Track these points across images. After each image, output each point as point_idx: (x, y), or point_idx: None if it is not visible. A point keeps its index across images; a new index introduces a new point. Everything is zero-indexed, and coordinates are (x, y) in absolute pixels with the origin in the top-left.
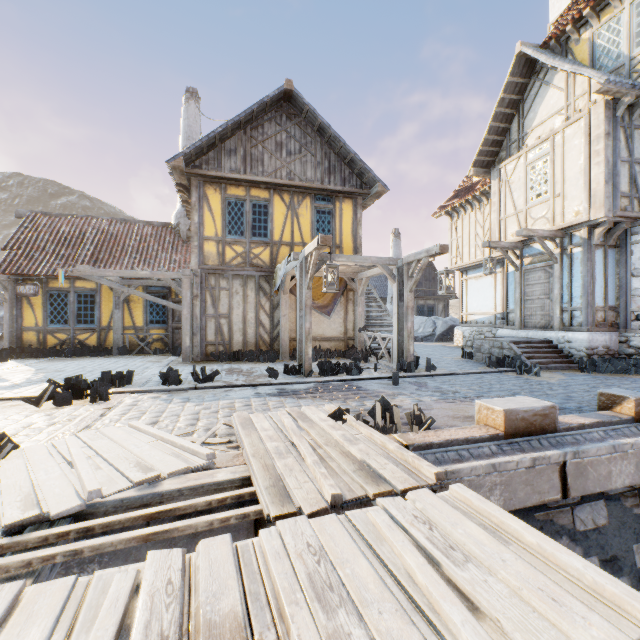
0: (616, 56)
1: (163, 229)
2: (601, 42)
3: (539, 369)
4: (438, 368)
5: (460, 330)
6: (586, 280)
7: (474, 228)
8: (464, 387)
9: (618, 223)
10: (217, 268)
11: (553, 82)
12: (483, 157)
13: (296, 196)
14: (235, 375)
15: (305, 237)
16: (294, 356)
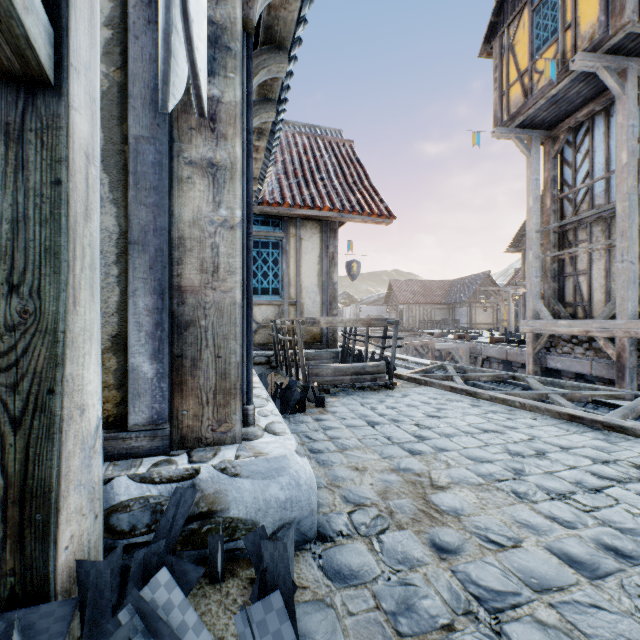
0: None
1: None
2: None
3: None
4: None
5: None
6: None
7: None
8: None
9: None
10: None
11: None
12: None
13: None
14: None
15: None
16: None
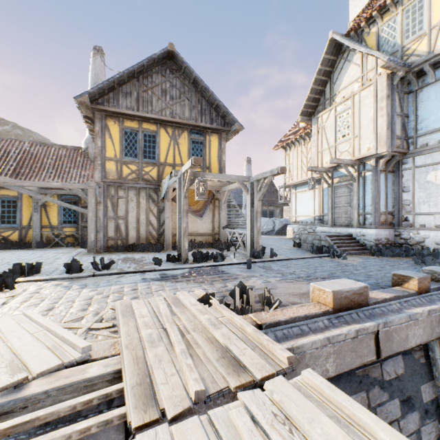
0: (393, 44)
1: (75, 151)
2: (383, 35)
3: (346, 255)
4: (278, 255)
5: (291, 227)
6: (374, 194)
7: (301, 158)
8: (297, 269)
9: (394, 156)
10: (116, 181)
11: (353, 60)
12: (307, 109)
13: (177, 130)
14: (128, 263)
15: (184, 160)
16: (175, 247)
